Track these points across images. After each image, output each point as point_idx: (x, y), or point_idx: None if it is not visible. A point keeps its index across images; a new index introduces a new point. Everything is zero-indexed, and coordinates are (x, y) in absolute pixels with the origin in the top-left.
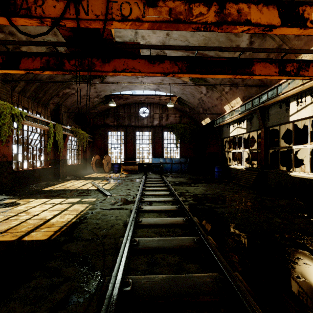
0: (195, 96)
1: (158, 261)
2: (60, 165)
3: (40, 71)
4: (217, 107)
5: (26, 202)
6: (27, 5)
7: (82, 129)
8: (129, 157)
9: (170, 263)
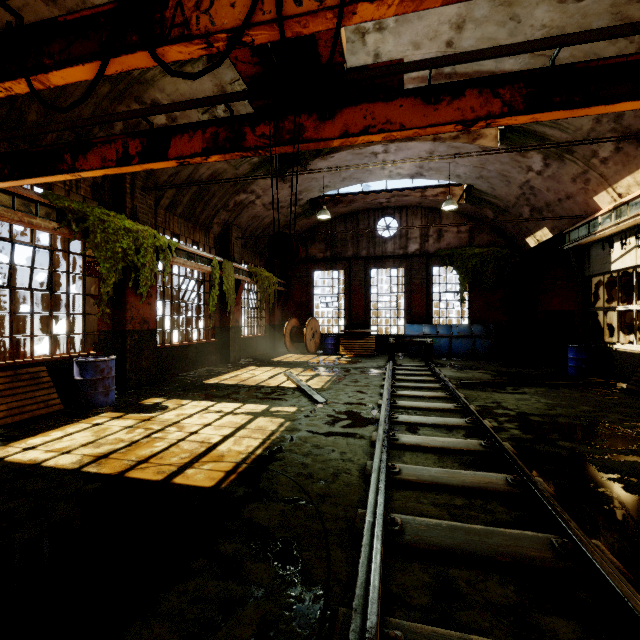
0: (512, 179)
1: (459, 589)
2: (230, 337)
3: (202, 158)
4: (574, 201)
5: (177, 405)
6: (182, 17)
7: (266, 269)
8: (356, 323)
9: (493, 601)
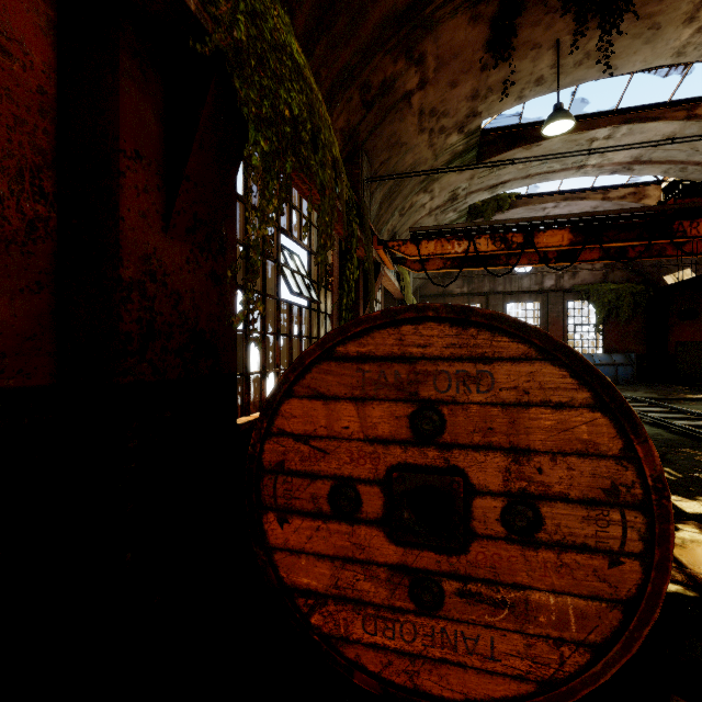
0: None
1: None
2: None
3: (599, 261)
4: None
5: None
6: (682, 229)
7: None
8: None
9: None
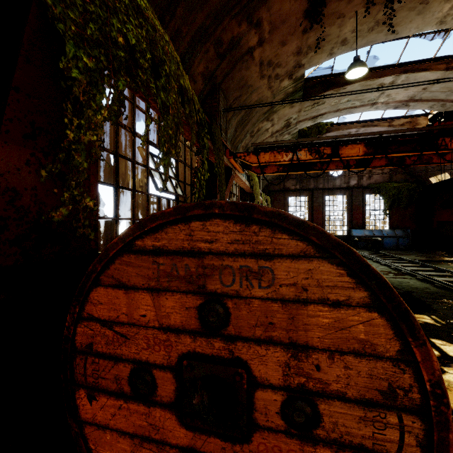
0: None
1: None
2: None
3: (385, 167)
4: None
5: None
6: (444, 143)
7: None
8: None
9: None
